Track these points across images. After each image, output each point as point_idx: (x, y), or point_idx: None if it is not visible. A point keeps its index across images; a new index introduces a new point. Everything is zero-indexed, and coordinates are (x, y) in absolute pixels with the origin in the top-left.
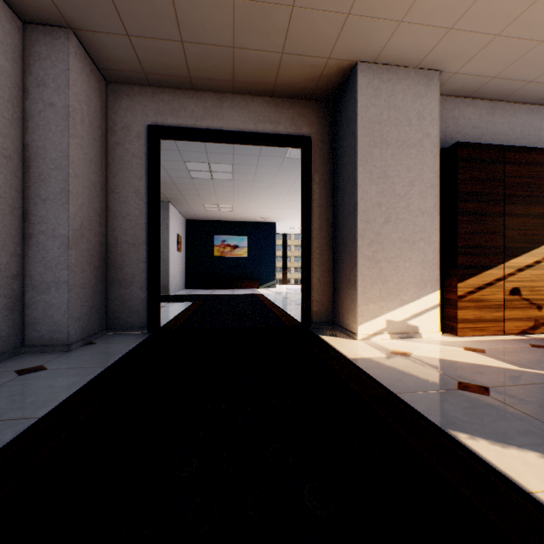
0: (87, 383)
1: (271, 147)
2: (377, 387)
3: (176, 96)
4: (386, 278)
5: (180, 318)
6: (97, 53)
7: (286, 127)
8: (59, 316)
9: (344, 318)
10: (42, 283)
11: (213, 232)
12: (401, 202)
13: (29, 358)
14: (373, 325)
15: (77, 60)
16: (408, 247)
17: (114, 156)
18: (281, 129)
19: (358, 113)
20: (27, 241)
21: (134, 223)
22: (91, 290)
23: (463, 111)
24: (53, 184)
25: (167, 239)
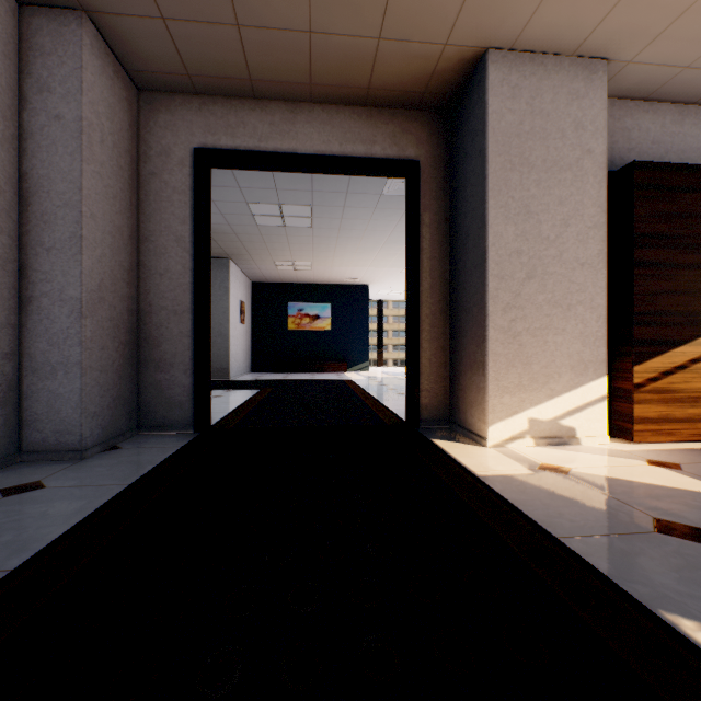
0: (95, 512)
1: (363, 180)
2: (528, 526)
3: (232, 108)
4: (528, 358)
5: (240, 412)
6: (122, 48)
7: (383, 149)
8: (69, 411)
9: (467, 415)
10: (46, 365)
11: (287, 298)
12: (550, 249)
13: (25, 469)
14: (510, 425)
15: (95, 56)
16: (560, 314)
17: (148, 192)
18: (377, 151)
19: (487, 122)
20: (25, 307)
21: (176, 282)
22: (115, 374)
23: (638, 120)
24: (60, 228)
25: (226, 307)
